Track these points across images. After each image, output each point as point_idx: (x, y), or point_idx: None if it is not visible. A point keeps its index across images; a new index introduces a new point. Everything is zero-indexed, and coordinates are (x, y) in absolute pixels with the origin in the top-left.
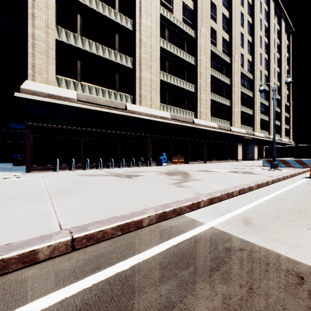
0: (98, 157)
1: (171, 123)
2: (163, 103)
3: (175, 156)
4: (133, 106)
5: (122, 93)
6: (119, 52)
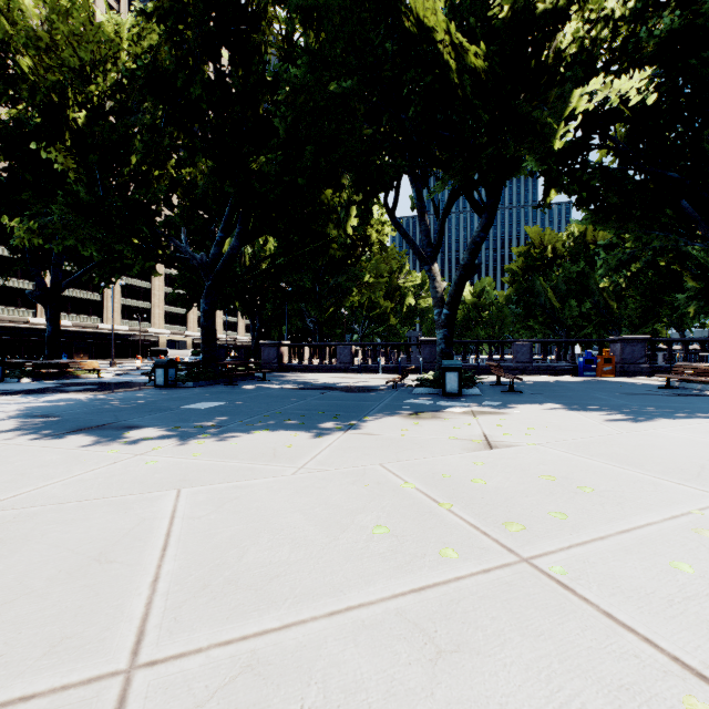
0: (5, 355)
1: (73, 330)
2: (65, 313)
3: (78, 355)
4: (36, 319)
5: (25, 308)
6: (22, 279)
